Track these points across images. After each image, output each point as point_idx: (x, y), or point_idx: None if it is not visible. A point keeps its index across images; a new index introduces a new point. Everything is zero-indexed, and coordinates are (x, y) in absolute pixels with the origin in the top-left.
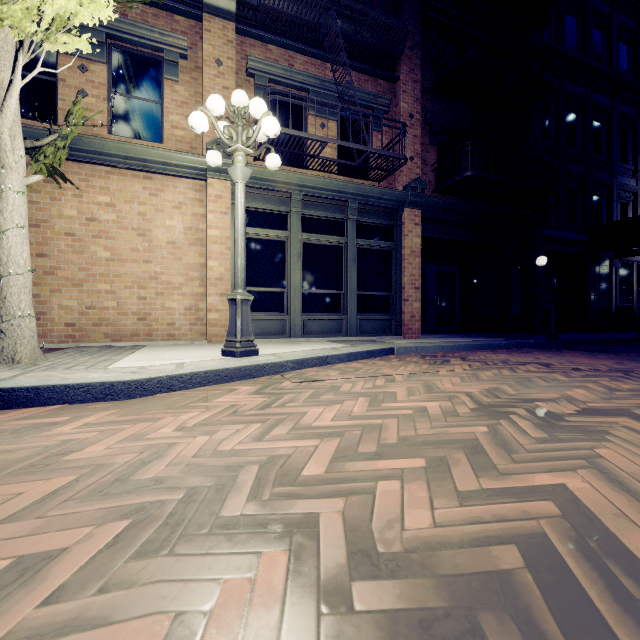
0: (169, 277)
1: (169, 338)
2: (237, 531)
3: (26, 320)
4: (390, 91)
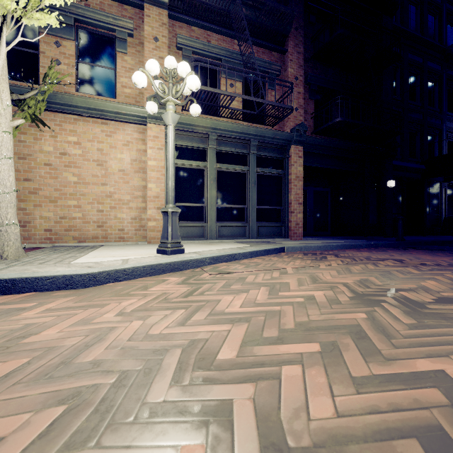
0: (120, 195)
1: (120, 240)
2: (159, 419)
3: (11, 227)
4: (280, 60)
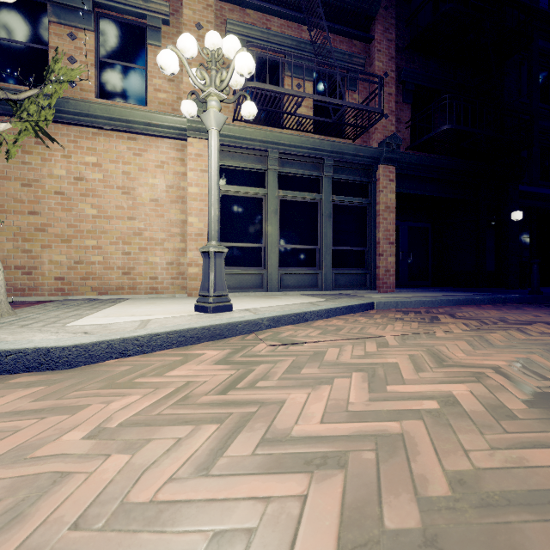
0: (152, 233)
1: (152, 291)
2: None
3: None
4: (364, 51)
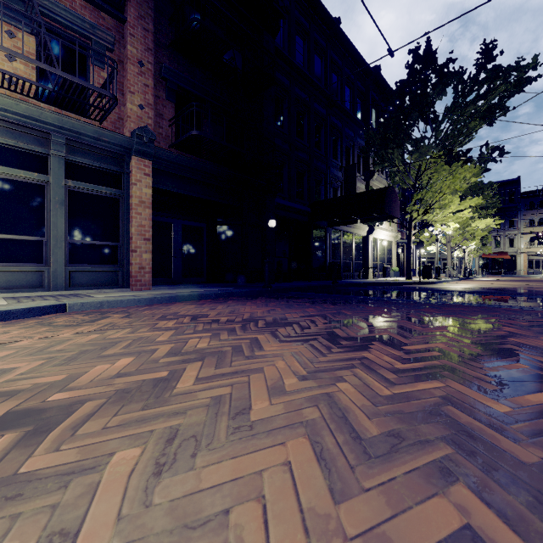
0: None
1: None
2: None
3: None
4: (117, 30)
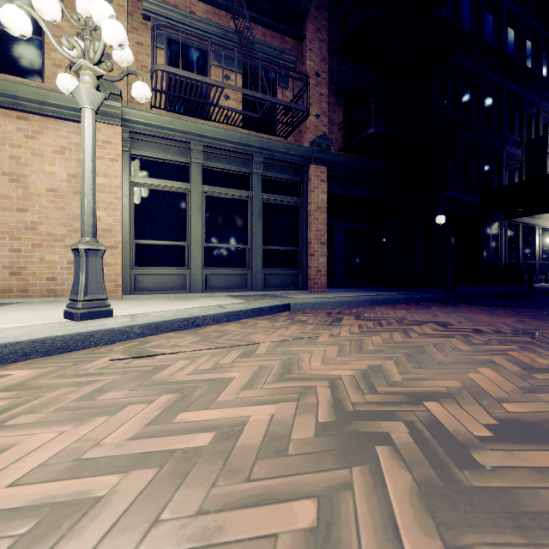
0: (49, 228)
1: (49, 294)
2: None
3: None
4: (297, 49)
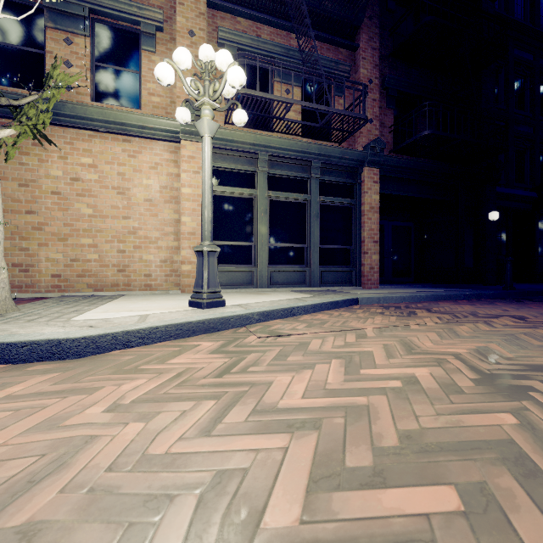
0: (146, 232)
1: (146, 288)
2: None
3: None
4: (350, 59)
